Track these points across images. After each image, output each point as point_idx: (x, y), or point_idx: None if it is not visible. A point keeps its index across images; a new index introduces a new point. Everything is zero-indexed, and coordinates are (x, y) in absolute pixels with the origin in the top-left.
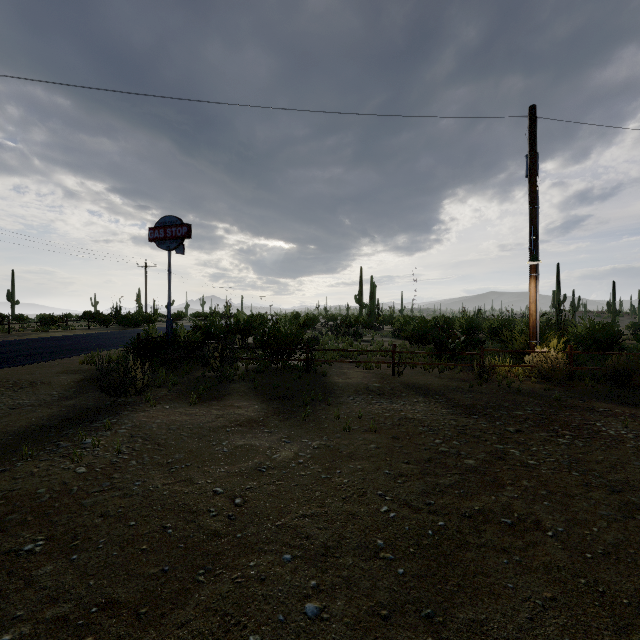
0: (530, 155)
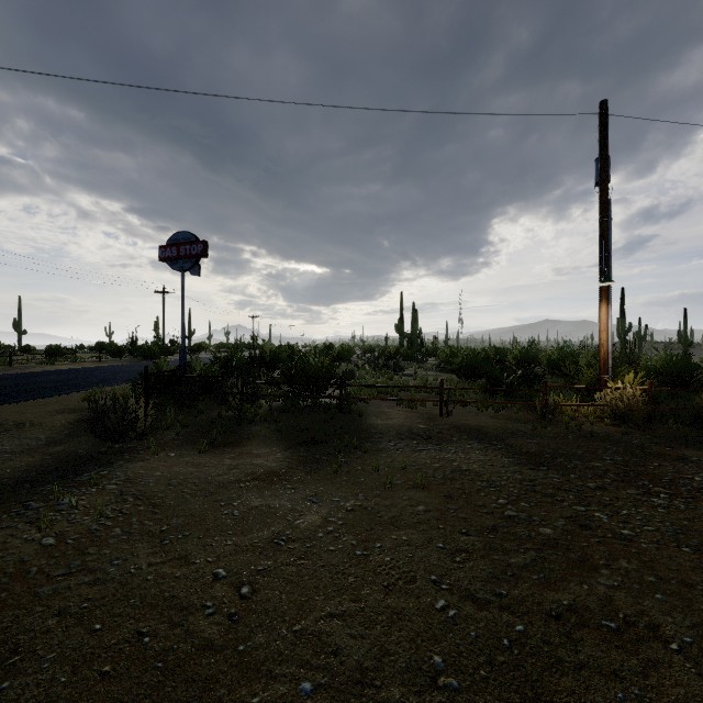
0: (601, 159)
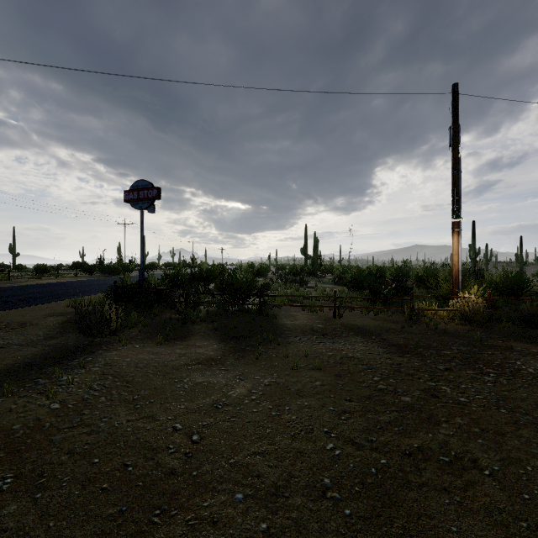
0: (453, 126)
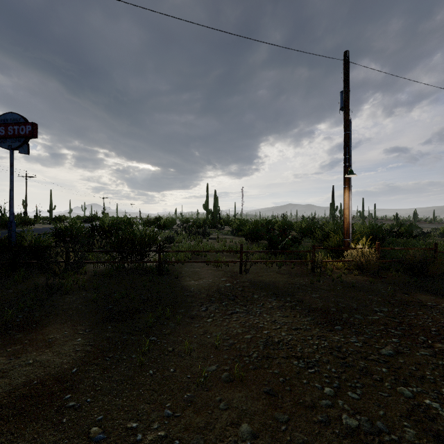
0: (345, 90)
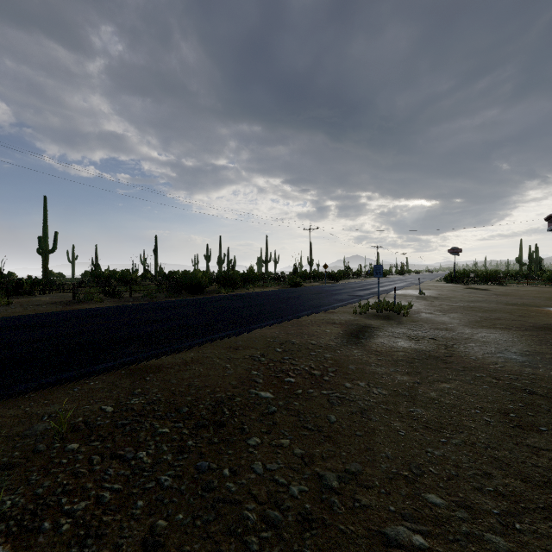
0: None
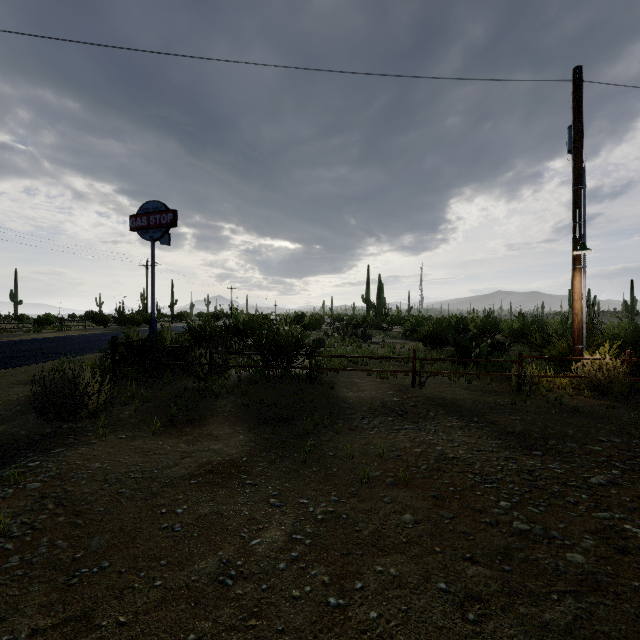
0: (575, 125)
